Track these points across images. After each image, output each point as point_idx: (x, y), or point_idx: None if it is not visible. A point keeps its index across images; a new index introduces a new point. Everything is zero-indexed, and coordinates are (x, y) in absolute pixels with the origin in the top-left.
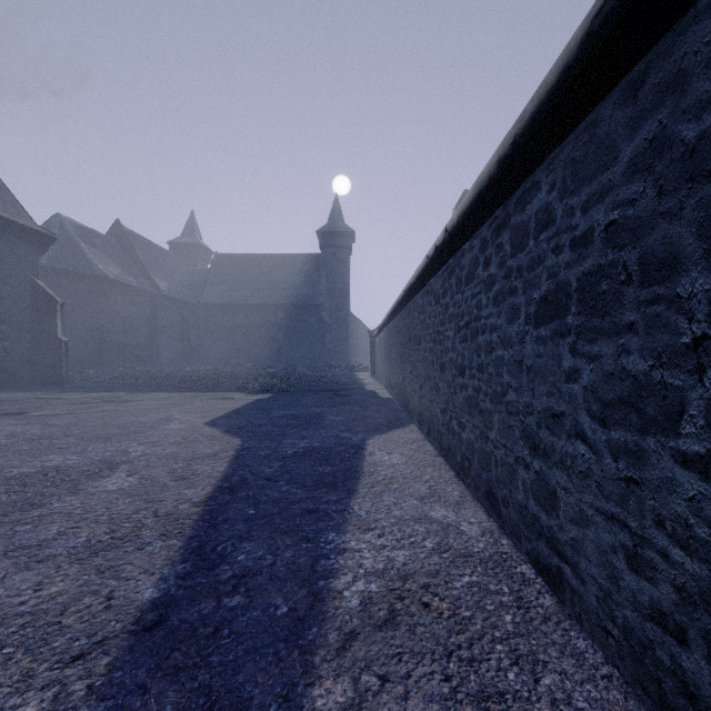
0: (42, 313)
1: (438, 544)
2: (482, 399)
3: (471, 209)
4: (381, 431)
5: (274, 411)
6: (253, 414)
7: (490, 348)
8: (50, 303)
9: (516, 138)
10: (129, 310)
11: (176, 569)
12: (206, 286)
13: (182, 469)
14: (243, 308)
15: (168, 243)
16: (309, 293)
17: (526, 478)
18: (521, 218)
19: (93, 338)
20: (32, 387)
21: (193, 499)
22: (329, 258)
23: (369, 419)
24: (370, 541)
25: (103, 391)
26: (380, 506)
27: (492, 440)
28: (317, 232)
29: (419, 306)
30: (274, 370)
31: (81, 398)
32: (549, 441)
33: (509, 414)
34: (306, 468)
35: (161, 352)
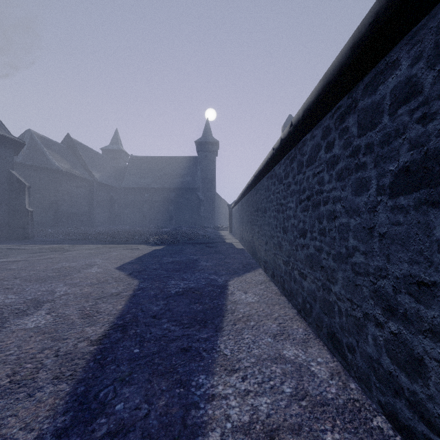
0: (16, 193)
1: (295, 389)
2: (324, 257)
3: (318, 101)
4: (238, 274)
5: (165, 258)
6: (150, 261)
7: (333, 216)
8: (21, 186)
9: (378, 14)
10: (75, 191)
11: (55, 423)
12: (125, 176)
13: (90, 307)
14: (148, 190)
15: (101, 149)
16: (190, 181)
17: (377, 334)
18: (371, 99)
19: (52, 209)
20: (9, 241)
21: (92, 337)
22: (203, 158)
23: (229, 264)
24: (235, 385)
25: (54, 244)
26: (241, 344)
27: (336, 293)
28: (195, 142)
29: (265, 186)
30: (168, 229)
31: (37, 248)
32: (412, 307)
33: (356, 274)
34: (183, 306)
35: (96, 218)
